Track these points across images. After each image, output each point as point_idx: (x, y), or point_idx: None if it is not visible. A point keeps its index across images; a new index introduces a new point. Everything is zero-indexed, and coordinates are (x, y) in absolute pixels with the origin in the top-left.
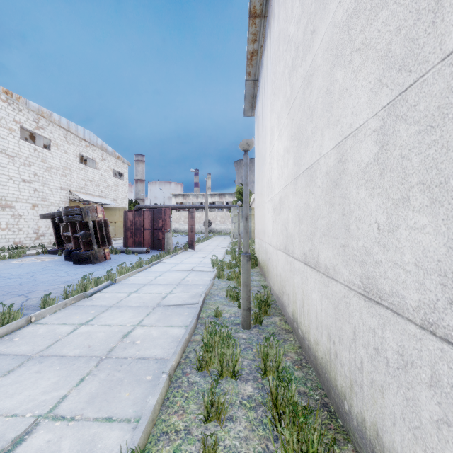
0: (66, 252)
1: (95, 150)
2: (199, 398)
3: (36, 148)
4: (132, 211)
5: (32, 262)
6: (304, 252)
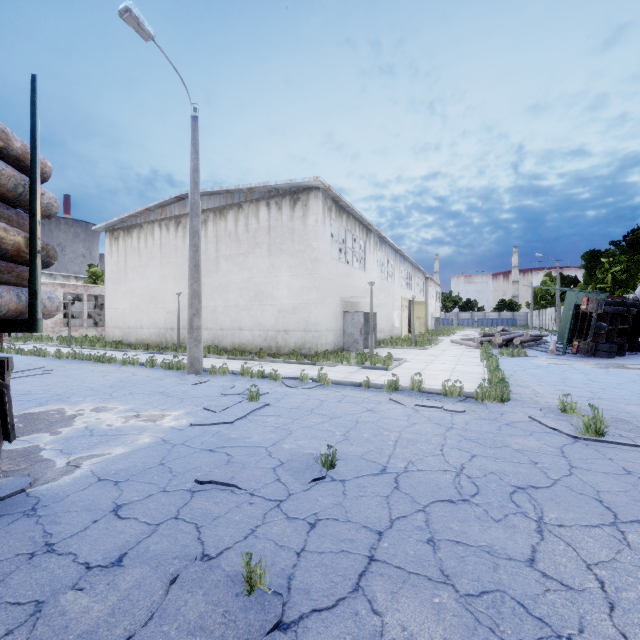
0: None
1: None
2: None
3: None
4: None
5: None
6: None
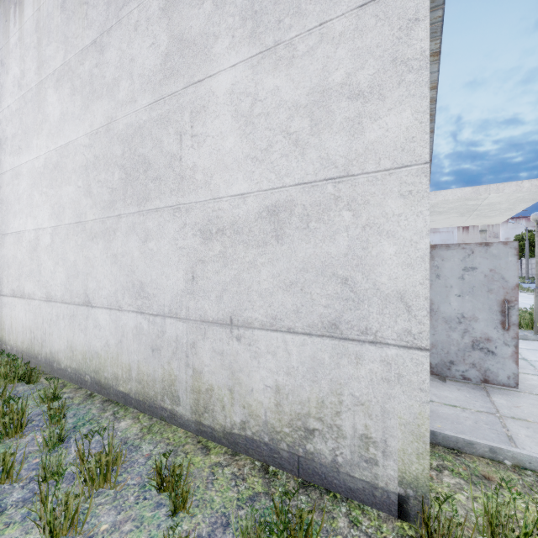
0: None
1: None
2: None
3: None
4: None
5: None
6: (13, 289)
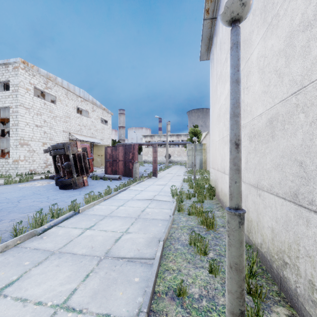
0: (56, 179)
1: (87, 104)
2: None
3: (45, 102)
4: (110, 146)
5: (31, 186)
6: None
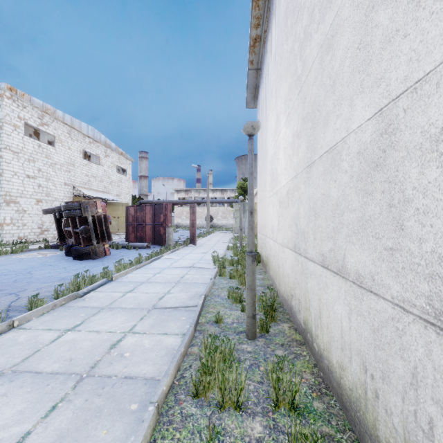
0: (67, 247)
1: (98, 146)
2: (194, 441)
3: (40, 144)
4: (134, 206)
5: (33, 258)
6: (322, 252)
